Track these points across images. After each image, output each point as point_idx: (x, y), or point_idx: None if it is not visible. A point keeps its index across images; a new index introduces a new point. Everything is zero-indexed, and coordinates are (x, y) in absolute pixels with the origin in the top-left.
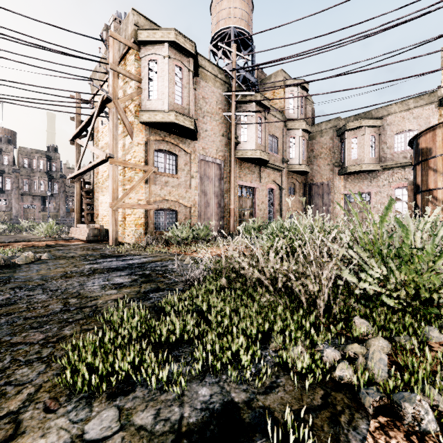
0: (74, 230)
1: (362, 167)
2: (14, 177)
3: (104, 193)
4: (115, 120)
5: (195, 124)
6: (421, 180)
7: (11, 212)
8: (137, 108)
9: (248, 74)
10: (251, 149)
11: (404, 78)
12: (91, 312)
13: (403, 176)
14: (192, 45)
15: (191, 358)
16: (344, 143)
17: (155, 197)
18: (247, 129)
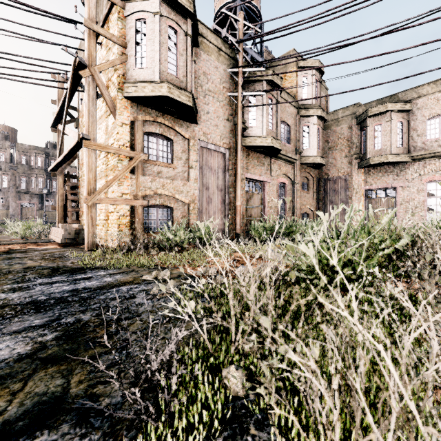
0: (53, 230)
1: (388, 158)
2: (11, 174)
3: None
4: (91, 92)
5: (194, 101)
6: None
7: (8, 210)
8: (121, 79)
9: (256, 54)
10: (261, 135)
11: None
12: None
13: (437, 168)
14: (189, 1)
15: None
16: (365, 132)
17: (144, 191)
18: (256, 112)
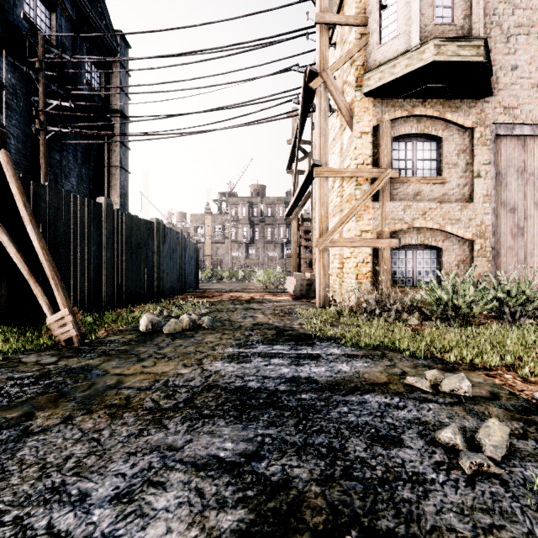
0: (288, 279)
1: None
2: (261, 227)
3: None
4: (323, 105)
5: (486, 53)
6: None
7: (259, 260)
8: (359, 72)
9: None
10: None
11: None
12: None
13: None
14: None
15: None
16: None
17: (393, 224)
18: None
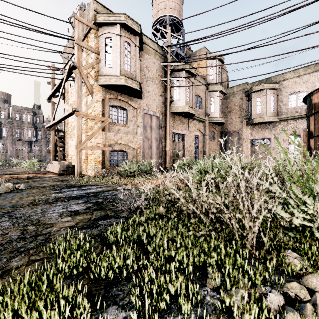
0: (50, 165)
1: (264, 119)
2: (9, 127)
3: (72, 138)
4: (79, 83)
5: (140, 86)
6: (314, 127)
7: (7, 152)
8: (96, 74)
9: (180, 50)
10: (182, 105)
11: (299, 50)
12: (44, 240)
13: (295, 126)
14: (137, 26)
15: (128, 299)
16: (250, 101)
17: (110, 141)
18: (179, 90)
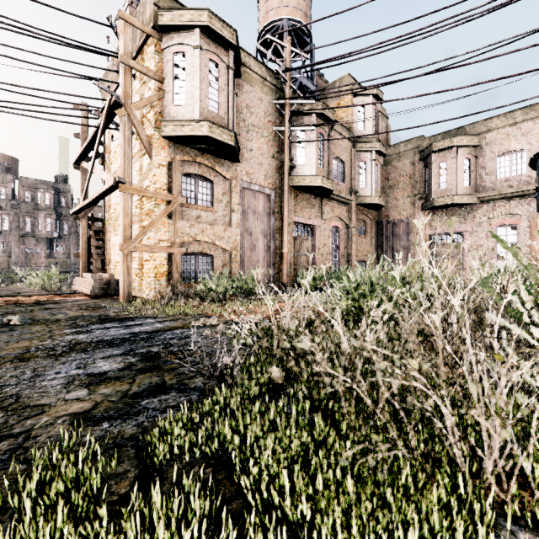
0: (78, 280)
1: (453, 199)
2: (14, 214)
3: (117, 232)
4: (127, 132)
5: (236, 139)
6: None
7: (9, 257)
8: (158, 117)
9: (306, 80)
10: (310, 174)
11: (521, 74)
12: (7, 454)
13: (507, 211)
14: (231, 33)
15: None
16: (429, 169)
17: (182, 237)
18: (305, 148)
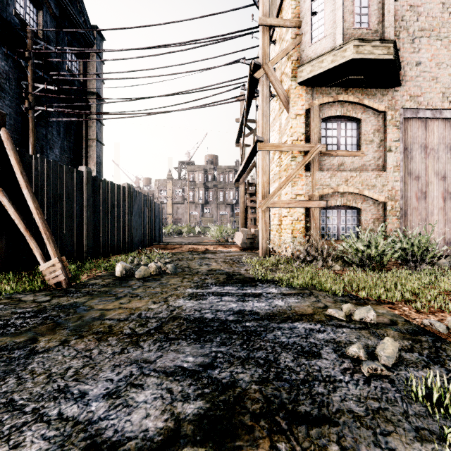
0: (236, 234)
1: None
2: (214, 190)
3: None
4: (265, 92)
5: (395, 52)
6: None
7: (212, 218)
8: (294, 65)
9: None
10: None
11: None
12: None
13: None
14: None
15: None
16: None
17: (321, 189)
18: None
